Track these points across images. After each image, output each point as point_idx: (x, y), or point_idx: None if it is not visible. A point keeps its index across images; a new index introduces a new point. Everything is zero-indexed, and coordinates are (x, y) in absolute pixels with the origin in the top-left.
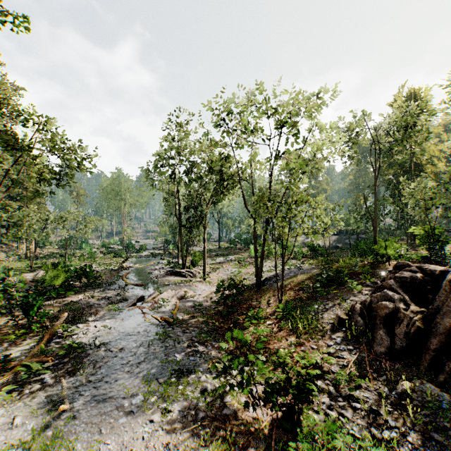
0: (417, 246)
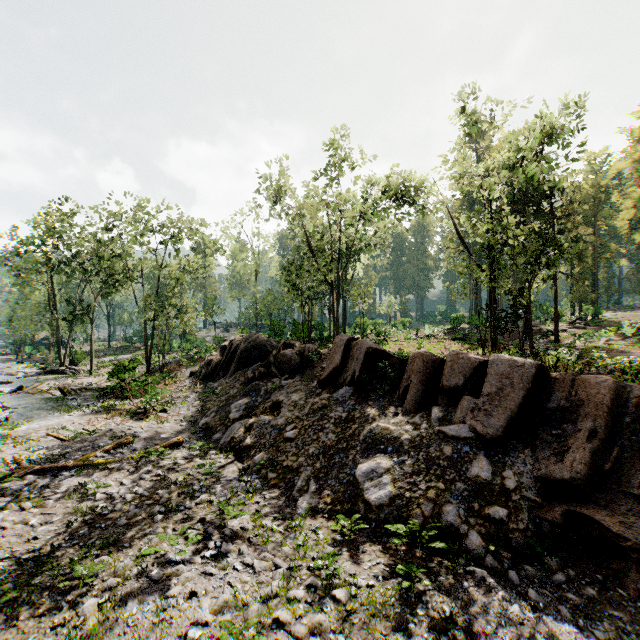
0: None
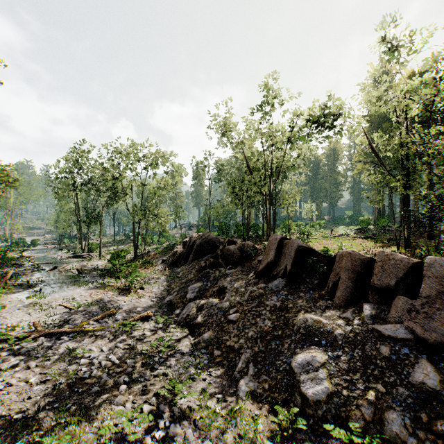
0: None
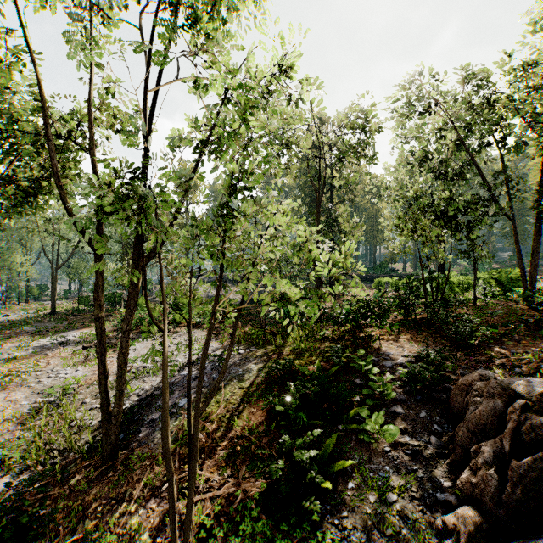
0: (340, 295)
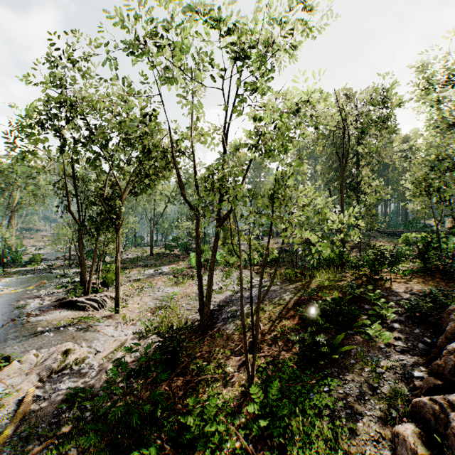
0: (365, 248)
